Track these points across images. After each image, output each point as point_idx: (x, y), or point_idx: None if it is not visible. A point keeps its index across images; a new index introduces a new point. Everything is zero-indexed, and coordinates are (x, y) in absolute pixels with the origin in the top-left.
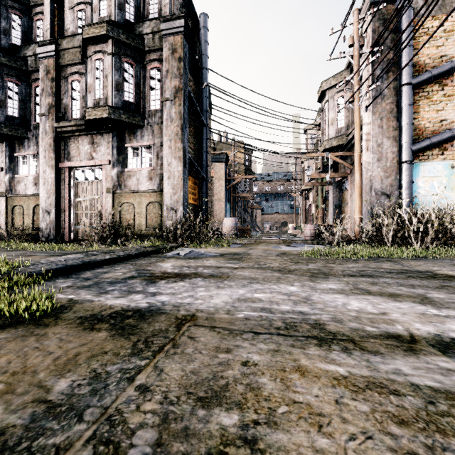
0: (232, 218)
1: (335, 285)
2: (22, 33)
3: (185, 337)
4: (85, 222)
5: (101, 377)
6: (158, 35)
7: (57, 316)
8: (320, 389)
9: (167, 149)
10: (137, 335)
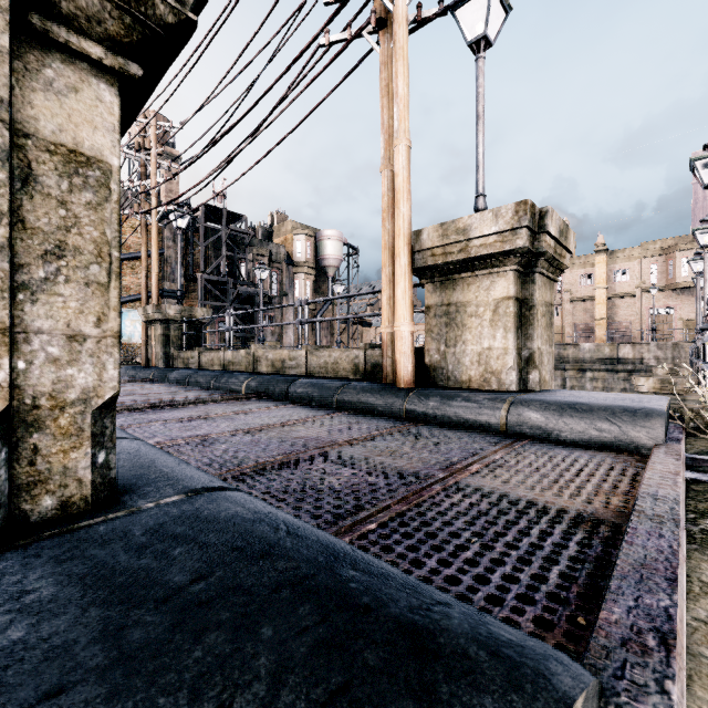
0: None
1: None
2: None
3: None
4: None
5: None
6: None
7: None
8: None
9: None
10: None
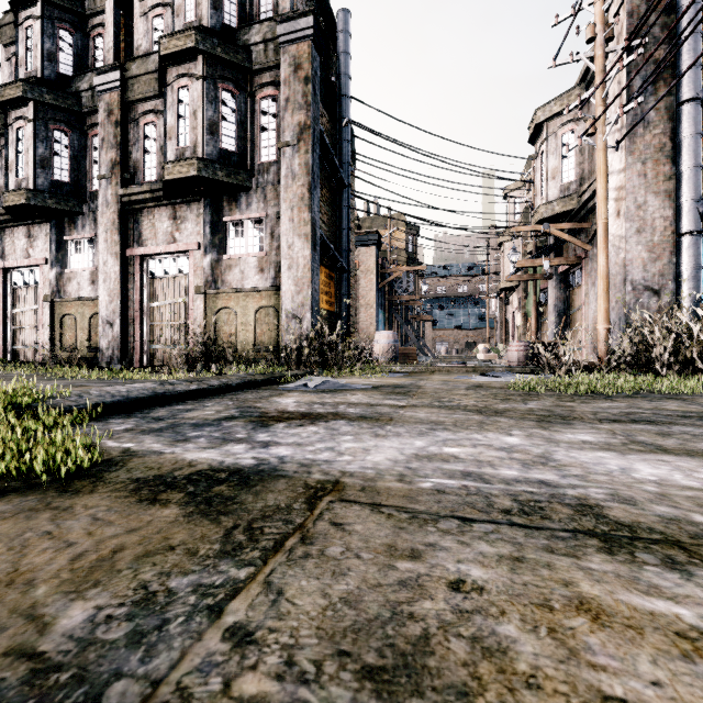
0: (389, 332)
1: (591, 436)
2: (74, 57)
3: (325, 522)
4: (164, 339)
5: (155, 603)
6: (272, 44)
7: (99, 477)
8: (656, 664)
9: (287, 223)
10: (234, 516)
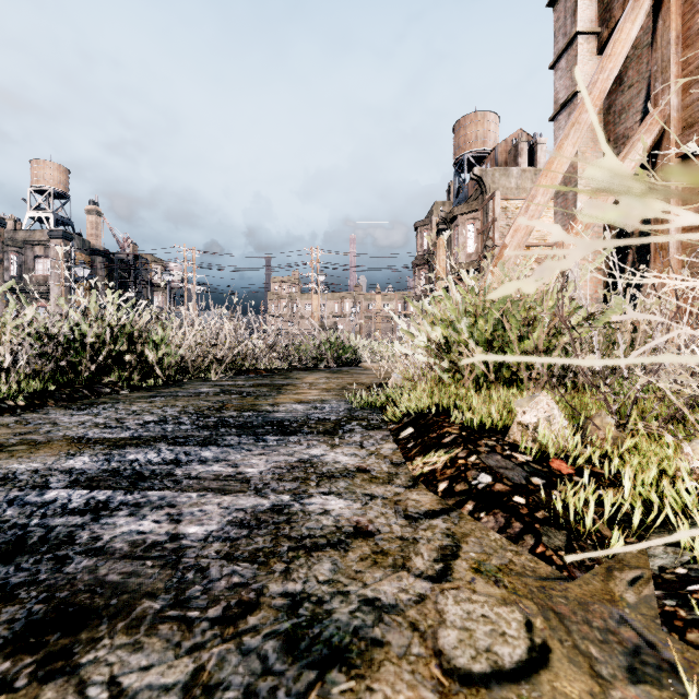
0: None
1: None
2: None
3: None
4: None
5: None
6: None
7: None
8: None
9: None
10: None
